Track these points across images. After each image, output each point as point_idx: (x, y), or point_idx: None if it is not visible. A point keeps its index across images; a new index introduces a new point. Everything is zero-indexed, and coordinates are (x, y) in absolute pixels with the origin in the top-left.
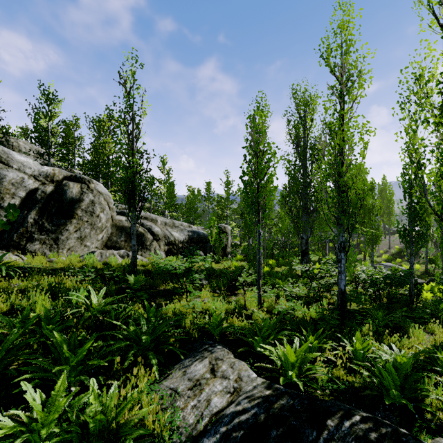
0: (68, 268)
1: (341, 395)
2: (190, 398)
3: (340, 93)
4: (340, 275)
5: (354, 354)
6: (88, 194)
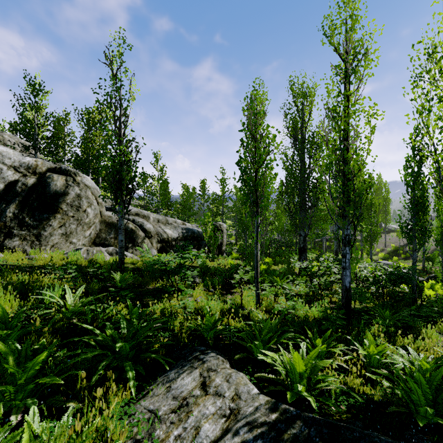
0: (49, 265)
1: (361, 413)
2: (174, 424)
3: (345, 72)
4: (345, 271)
5: (368, 359)
6: (74, 187)
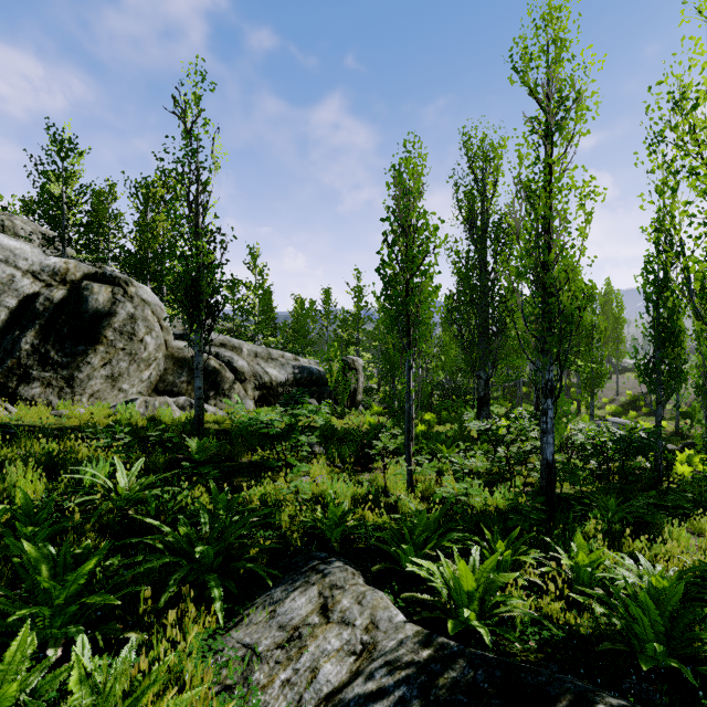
0: (87, 426)
1: (558, 651)
2: (280, 665)
3: (545, 128)
4: (546, 437)
5: (575, 572)
6: (125, 303)
